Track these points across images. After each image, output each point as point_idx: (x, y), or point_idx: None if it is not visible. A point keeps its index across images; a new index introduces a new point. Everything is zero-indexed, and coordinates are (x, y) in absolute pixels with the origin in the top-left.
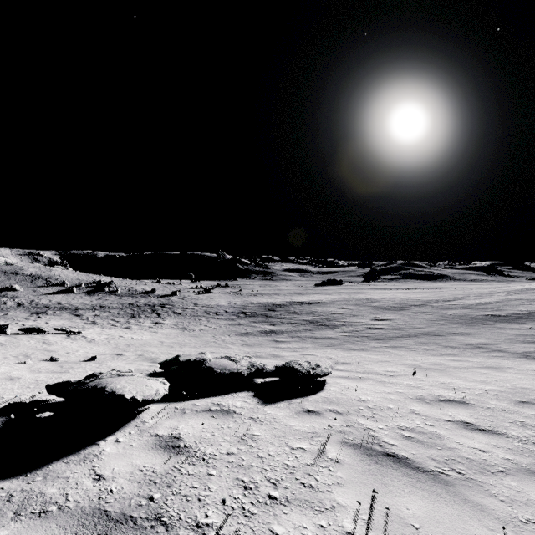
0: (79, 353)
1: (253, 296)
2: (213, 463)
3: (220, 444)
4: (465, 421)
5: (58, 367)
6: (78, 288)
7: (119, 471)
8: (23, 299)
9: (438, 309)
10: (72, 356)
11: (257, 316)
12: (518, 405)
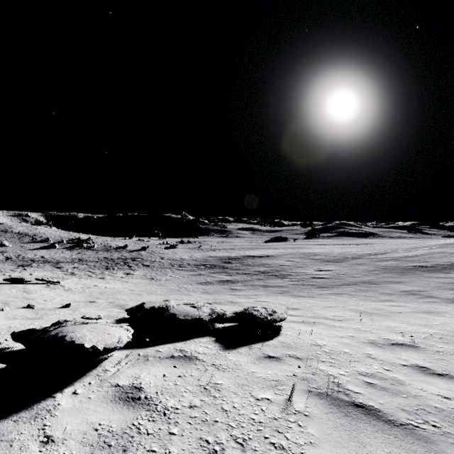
0: (56, 300)
1: (212, 251)
2: (175, 419)
3: (182, 395)
4: (420, 365)
5: (34, 314)
6: (60, 244)
7: (71, 431)
8: (11, 254)
9: (372, 261)
10: (48, 303)
11: (216, 268)
12: None
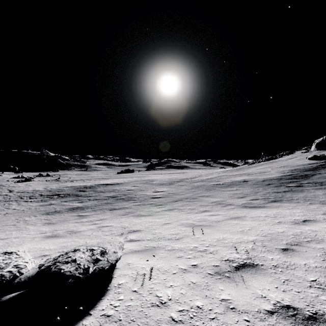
0: None
1: (69, 181)
2: None
3: None
4: (284, 305)
5: None
6: None
7: None
8: None
9: (189, 183)
10: None
11: (69, 196)
12: (286, 254)
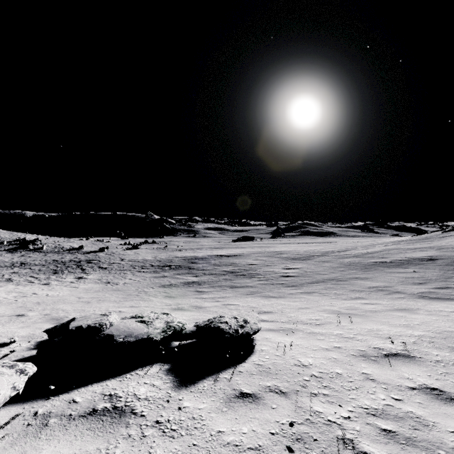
0: None
1: (178, 251)
2: None
3: None
4: (430, 387)
5: None
6: None
7: None
8: None
9: (336, 258)
10: None
11: (181, 268)
12: None
